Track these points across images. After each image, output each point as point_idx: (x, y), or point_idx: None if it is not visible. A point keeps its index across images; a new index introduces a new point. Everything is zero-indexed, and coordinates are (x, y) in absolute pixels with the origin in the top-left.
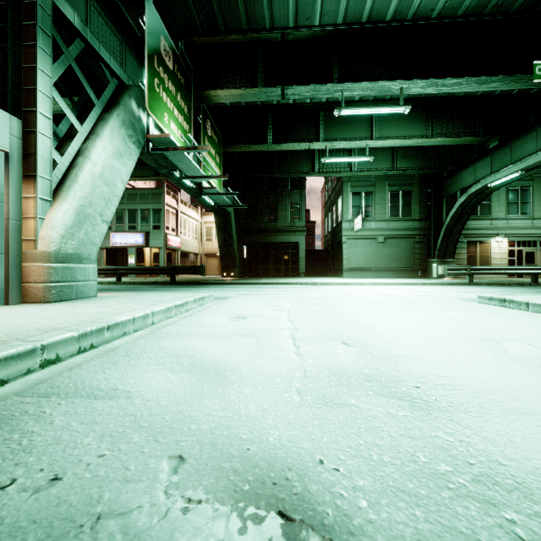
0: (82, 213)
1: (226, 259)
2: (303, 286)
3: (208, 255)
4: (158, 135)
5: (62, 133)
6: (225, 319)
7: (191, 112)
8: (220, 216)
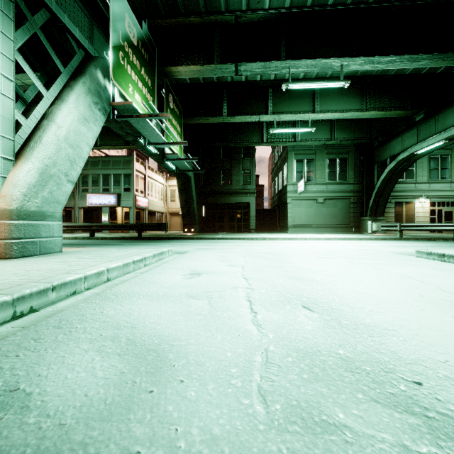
0: (46, 173)
1: (187, 217)
2: (254, 241)
3: (172, 214)
4: (122, 103)
5: (30, 98)
6: (179, 276)
7: (154, 86)
8: (181, 180)
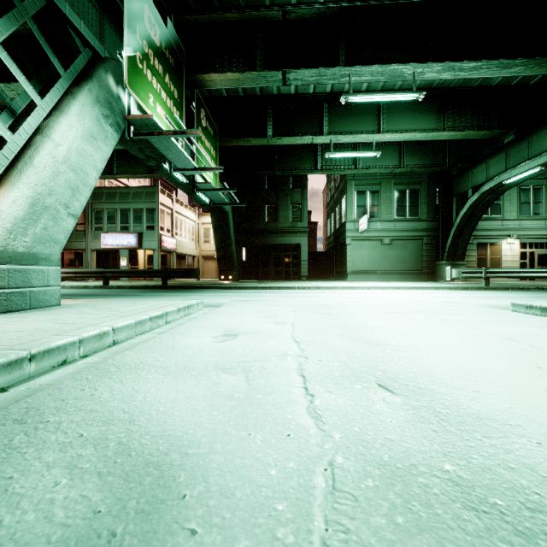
0: (39, 203)
1: (224, 261)
2: (307, 291)
3: (206, 258)
4: (139, 116)
5: (20, 108)
6: (209, 339)
7: (182, 98)
8: (217, 216)
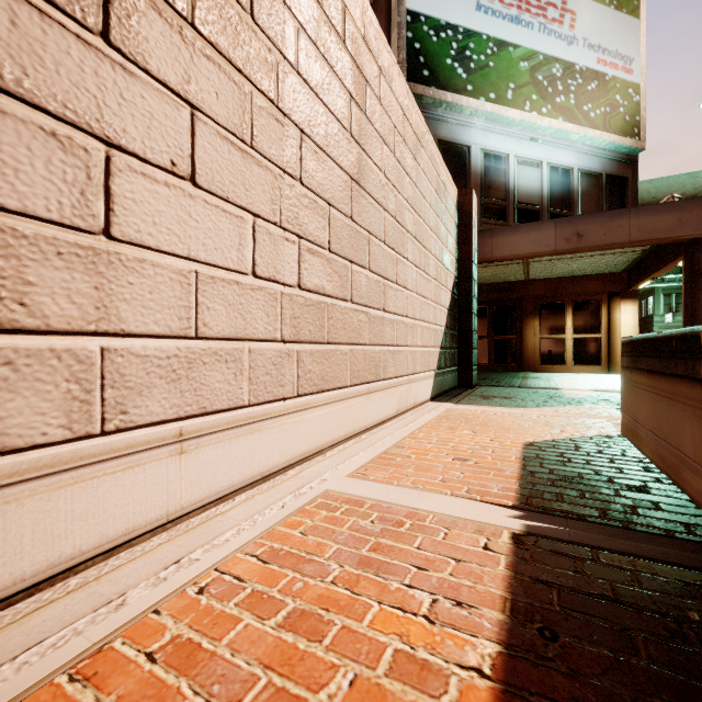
0: None
1: None
2: None
3: None
4: None
5: None
6: None
7: None
8: None
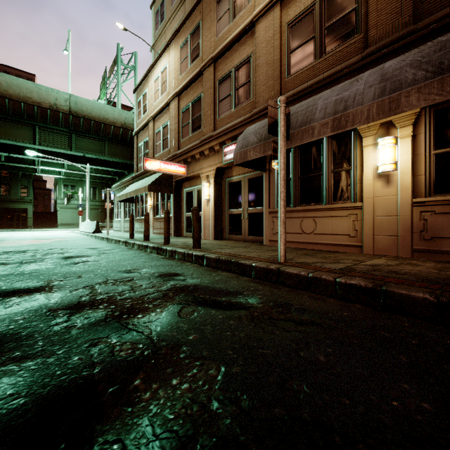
0: None
1: None
2: (21, 231)
3: None
4: None
5: None
6: None
7: None
8: None
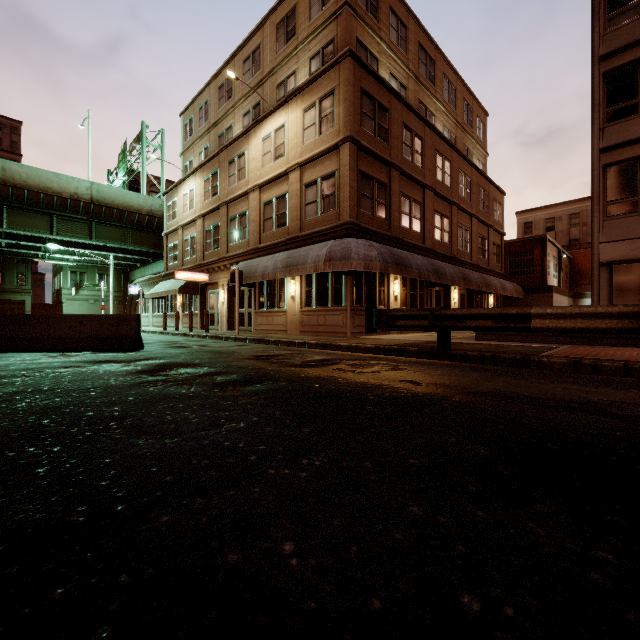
0: None
1: None
2: None
3: None
4: None
5: None
6: None
7: None
8: None
